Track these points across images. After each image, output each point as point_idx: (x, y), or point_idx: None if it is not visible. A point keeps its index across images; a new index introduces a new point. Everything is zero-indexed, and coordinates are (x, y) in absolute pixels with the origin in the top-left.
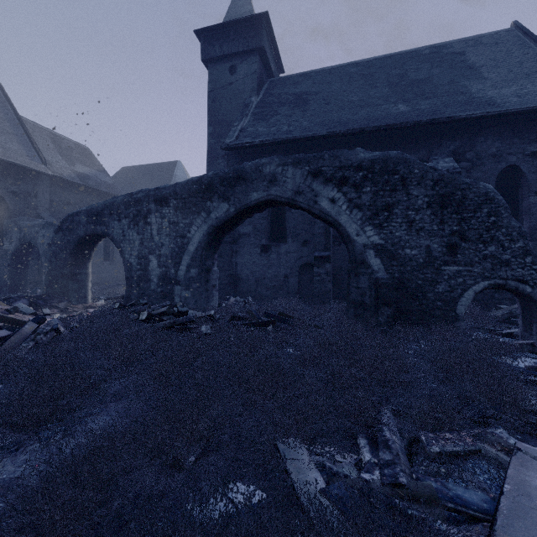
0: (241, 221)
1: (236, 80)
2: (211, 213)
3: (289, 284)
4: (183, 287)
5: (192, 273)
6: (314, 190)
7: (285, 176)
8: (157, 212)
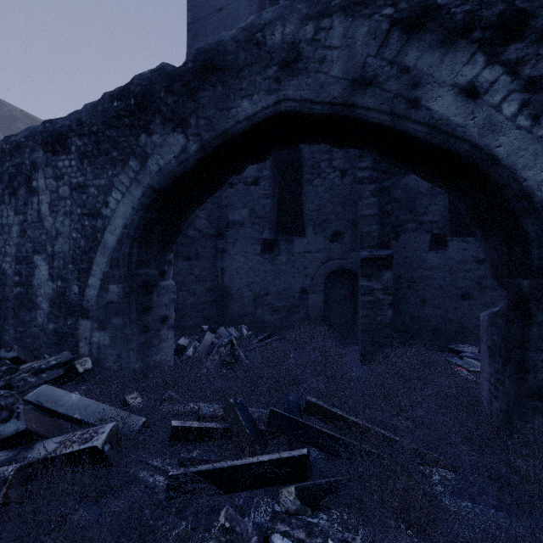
0: (218, 182)
1: (226, 5)
2: (149, 159)
3: (309, 303)
4: (94, 323)
5: (111, 293)
6: (409, 68)
7: (324, 45)
8: (47, 166)
